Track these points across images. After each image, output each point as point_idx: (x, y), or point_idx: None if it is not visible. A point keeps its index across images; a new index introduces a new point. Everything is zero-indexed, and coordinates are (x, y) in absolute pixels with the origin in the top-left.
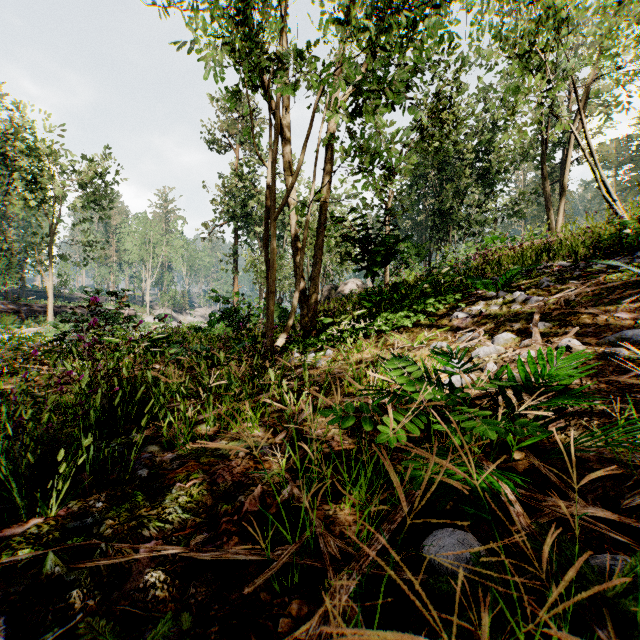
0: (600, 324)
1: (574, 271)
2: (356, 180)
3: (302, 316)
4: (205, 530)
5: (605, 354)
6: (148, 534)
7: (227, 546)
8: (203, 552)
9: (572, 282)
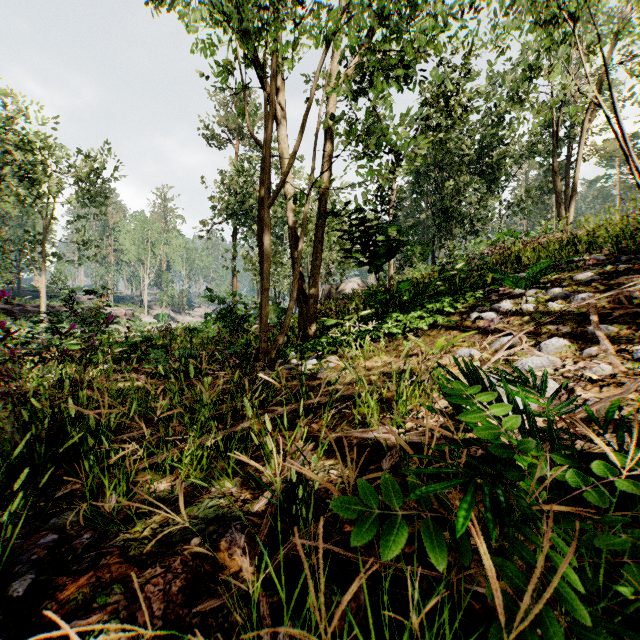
0: None
1: (616, 264)
2: (361, 165)
3: (301, 316)
4: None
5: None
6: None
7: None
8: None
9: (621, 276)
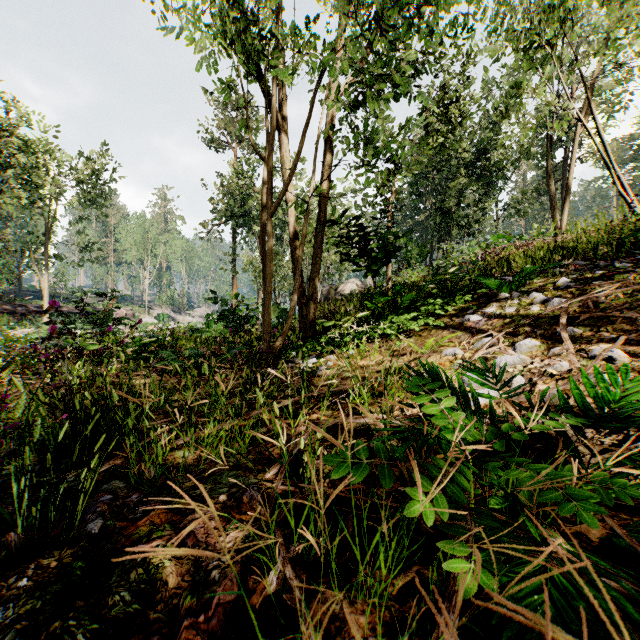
0: None
1: (594, 270)
2: (358, 174)
3: (301, 318)
4: None
5: None
6: None
7: None
8: None
9: (595, 282)
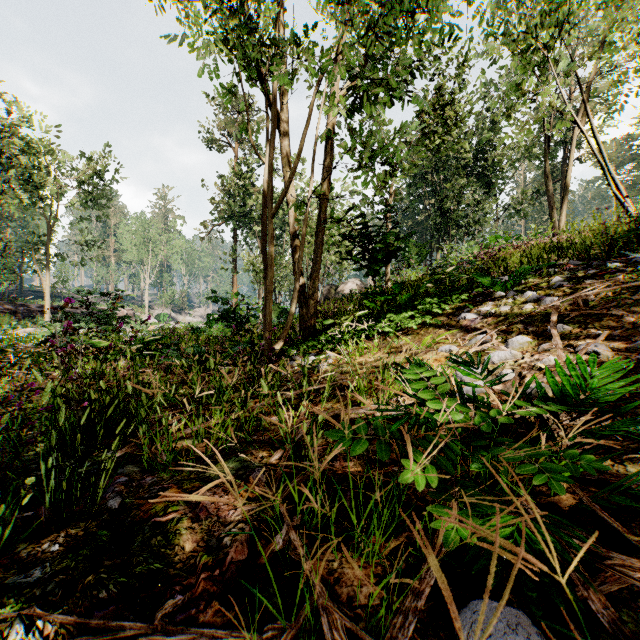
0: (626, 327)
1: (587, 270)
2: (357, 176)
3: (301, 317)
4: (178, 591)
5: (639, 361)
6: (106, 596)
7: (204, 616)
8: (169, 633)
9: (587, 281)
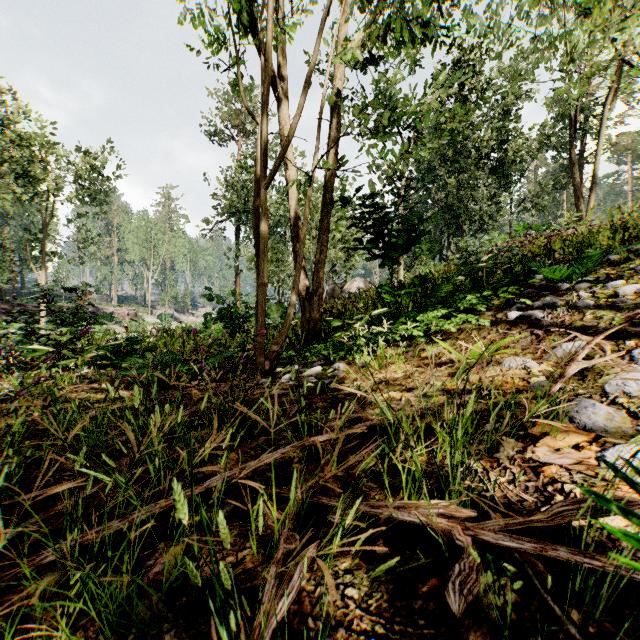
0: None
1: None
2: (371, 145)
3: (304, 316)
4: None
5: None
6: None
7: None
8: None
9: None
